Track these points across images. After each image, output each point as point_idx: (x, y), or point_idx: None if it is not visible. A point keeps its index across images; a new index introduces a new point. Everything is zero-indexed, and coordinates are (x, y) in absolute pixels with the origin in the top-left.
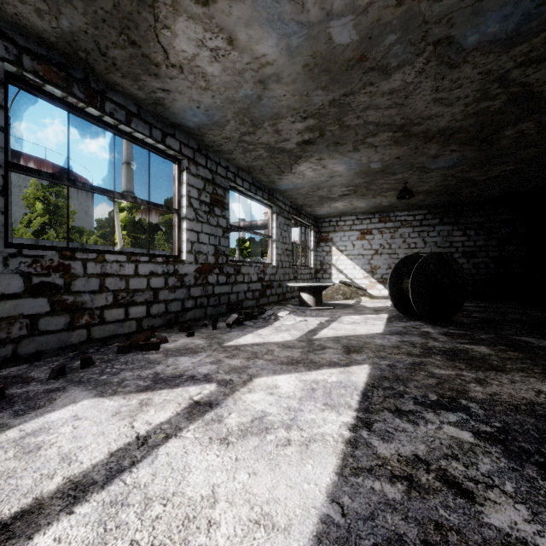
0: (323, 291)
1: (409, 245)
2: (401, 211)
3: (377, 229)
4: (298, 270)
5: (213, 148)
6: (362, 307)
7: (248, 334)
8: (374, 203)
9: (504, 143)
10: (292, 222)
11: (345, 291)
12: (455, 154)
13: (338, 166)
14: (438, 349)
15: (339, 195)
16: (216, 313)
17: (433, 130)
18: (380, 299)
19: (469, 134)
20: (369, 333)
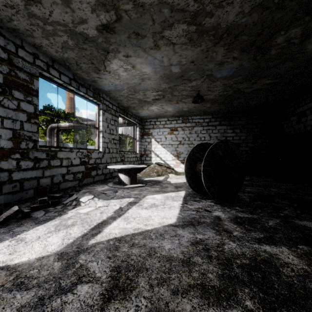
0: (144, 169)
1: (201, 138)
2: (196, 115)
3: (181, 127)
4: (125, 155)
5: (5, 23)
6: (167, 183)
7: (2, 242)
8: (178, 108)
9: (272, 54)
10: (127, 122)
11: (158, 170)
12: (235, 63)
13: (145, 67)
14: (239, 262)
15: (152, 99)
16: (15, 200)
17: (222, 27)
18: (182, 174)
19: (250, 37)
20: (161, 226)
